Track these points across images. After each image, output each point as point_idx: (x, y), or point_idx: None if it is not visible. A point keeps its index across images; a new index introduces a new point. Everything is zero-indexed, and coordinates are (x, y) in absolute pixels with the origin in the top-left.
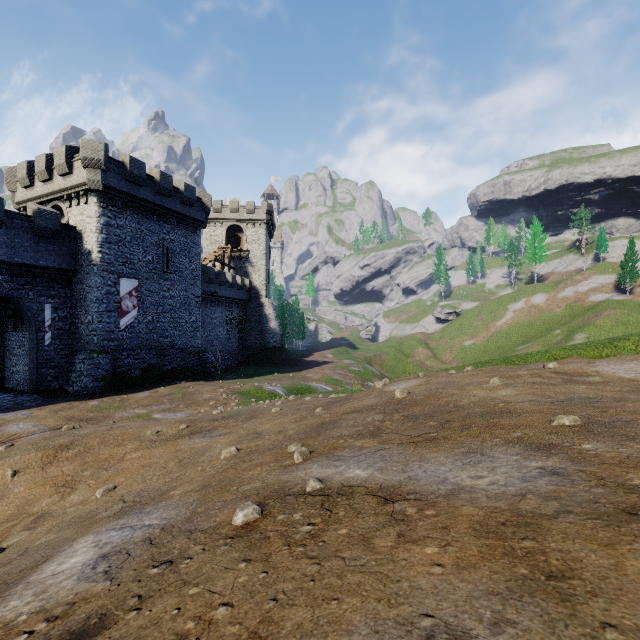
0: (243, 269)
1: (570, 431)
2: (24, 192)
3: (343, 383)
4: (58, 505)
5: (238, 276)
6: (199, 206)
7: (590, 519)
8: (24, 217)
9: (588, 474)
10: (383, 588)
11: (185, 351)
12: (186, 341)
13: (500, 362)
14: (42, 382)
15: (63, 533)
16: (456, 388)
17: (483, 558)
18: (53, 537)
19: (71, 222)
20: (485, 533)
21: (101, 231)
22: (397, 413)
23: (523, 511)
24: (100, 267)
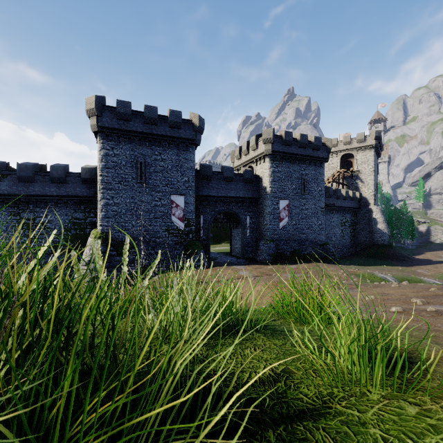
0: (354, 185)
1: None
2: (237, 162)
3: None
4: None
5: (350, 191)
6: (323, 148)
7: None
8: (240, 175)
9: None
10: None
11: (314, 243)
12: (315, 237)
13: None
14: (246, 253)
15: None
16: None
17: None
18: None
19: (257, 173)
20: None
21: (270, 176)
22: None
23: None
24: (270, 195)
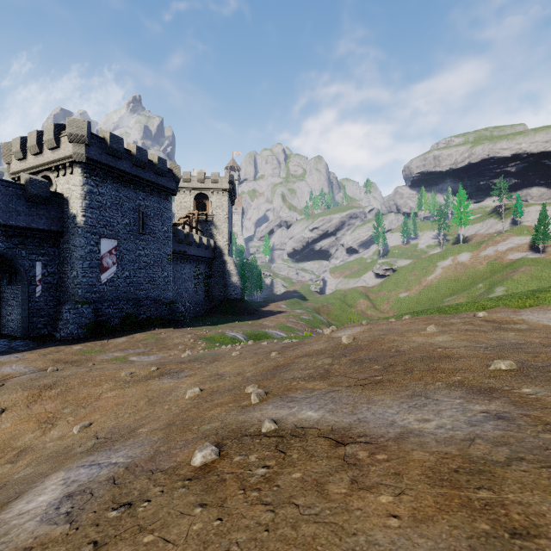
0: (209, 231)
1: (507, 375)
2: (18, 164)
3: (295, 330)
4: (39, 440)
5: (204, 237)
6: (170, 176)
7: (544, 467)
8: (17, 185)
9: (533, 419)
10: (339, 542)
11: (158, 302)
12: (159, 293)
13: (434, 311)
14: (33, 329)
15: (40, 468)
16: (396, 334)
17: (440, 510)
18: (31, 471)
19: (59, 190)
20: (439, 481)
21: (85, 198)
22: (344, 357)
23: (474, 457)
24: (84, 229)
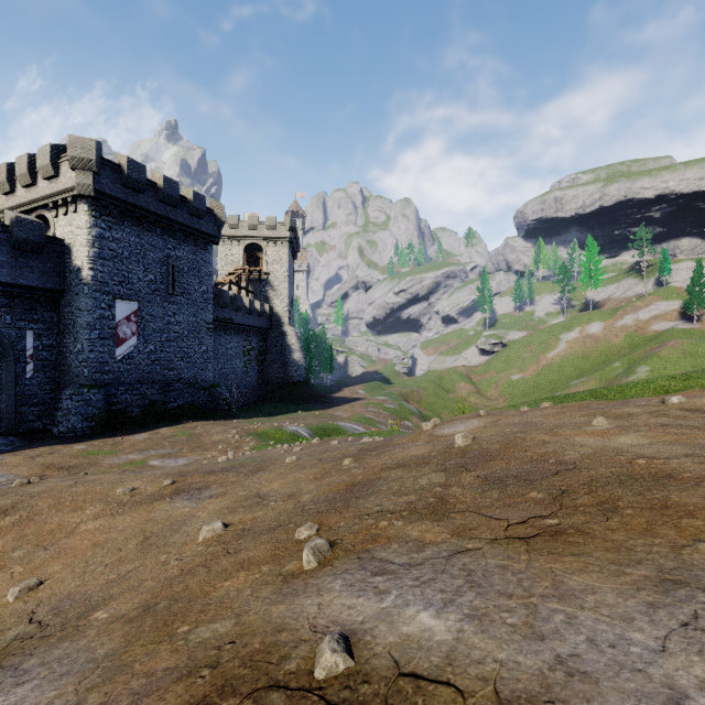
0: (263, 293)
1: None
2: (4, 200)
3: (376, 422)
4: None
5: (257, 301)
6: (210, 218)
7: None
8: None
9: None
10: None
11: (194, 386)
12: (195, 374)
13: (586, 396)
14: (22, 422)
15: None
16: (544, 432)
17: None
18: None
19: (58, 234)
20: None
21: (93, 244)
22: (466, 472)
23: None
24: (92, 287)
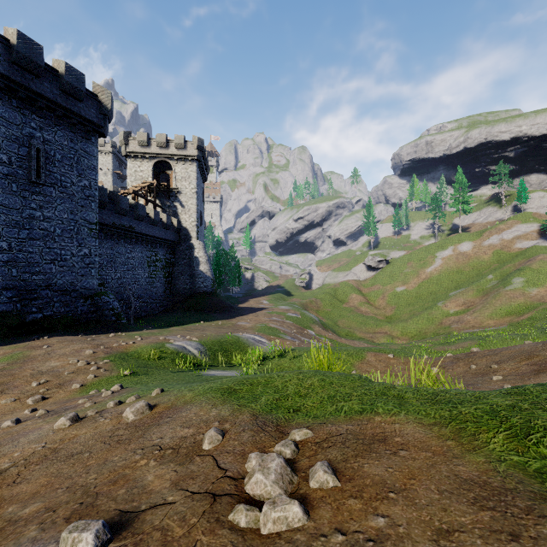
0: (172, 208)
1: None
2: None
3: (280, 332)
4: None
5: (163, 213)
6: (93, 104)
7: None
8: None
9: None
10: None
11: (70, 293)
12: (73, 280)
13: None
14: None
15: None
16: None
17: None
18: None
19: None
20: None
21: None
22: None
23: None
24: None
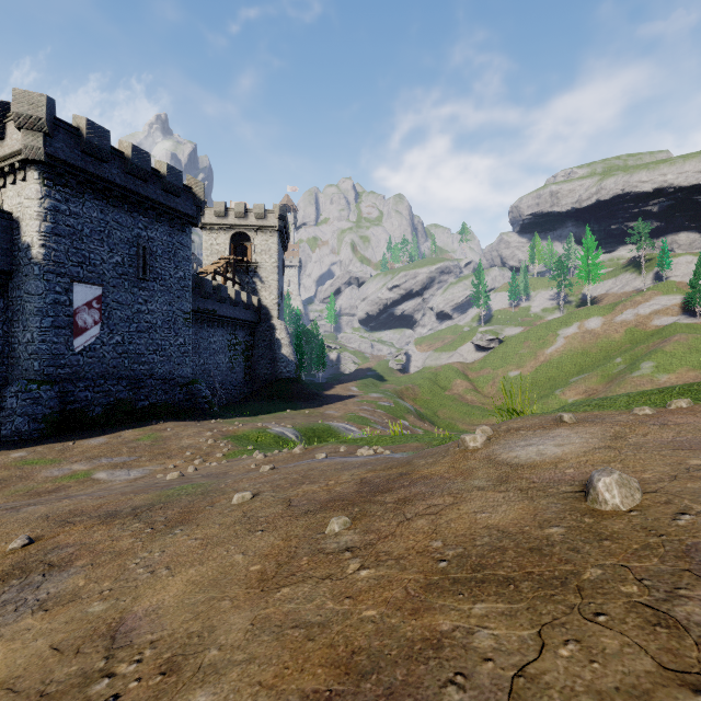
0: (251, 285)
1: None
2: None
3: (371, 422)
4: None
5: (244, 292)
6: (188, 197)
7: None
8: None
9: None
10: None
11: (169, 382)
12: (171, 369)
13: None
14: None
15: None
16: None
17: None
18: None
19: (6, 207)
20: None
21: (45, 218)
22: None
23: None
24: (43, 267)
